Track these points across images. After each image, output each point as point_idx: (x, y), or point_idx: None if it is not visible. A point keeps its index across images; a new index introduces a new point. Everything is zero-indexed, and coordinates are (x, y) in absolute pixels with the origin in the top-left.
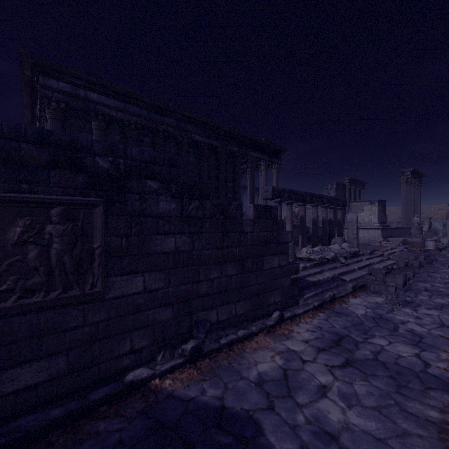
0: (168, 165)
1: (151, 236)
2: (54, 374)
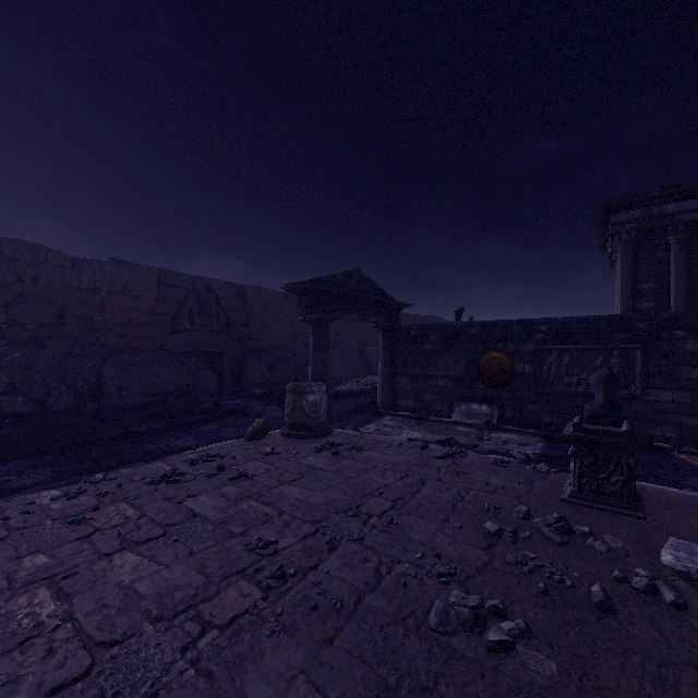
0: (694, 318)
1: (678, 367)
2: None
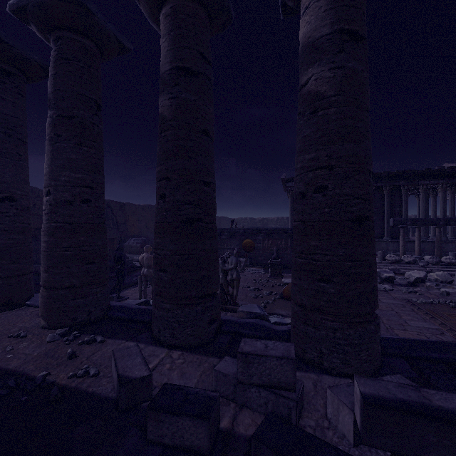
0: None
1: None
2: (283, 264)
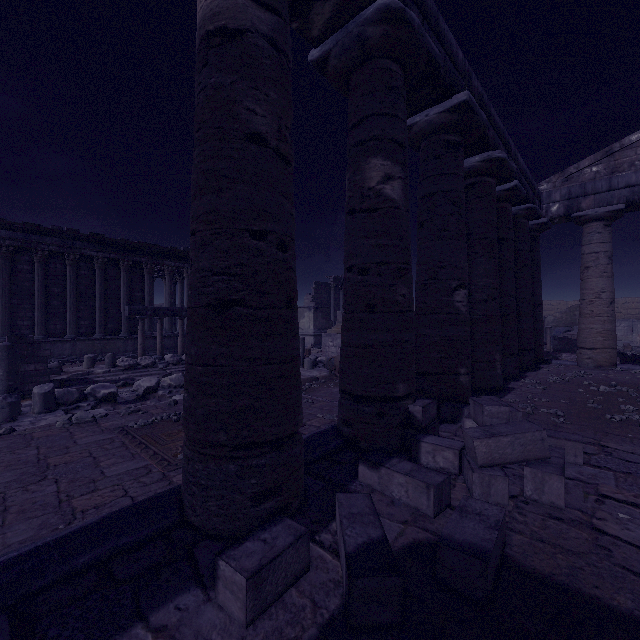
0: None
1: None
2: None
